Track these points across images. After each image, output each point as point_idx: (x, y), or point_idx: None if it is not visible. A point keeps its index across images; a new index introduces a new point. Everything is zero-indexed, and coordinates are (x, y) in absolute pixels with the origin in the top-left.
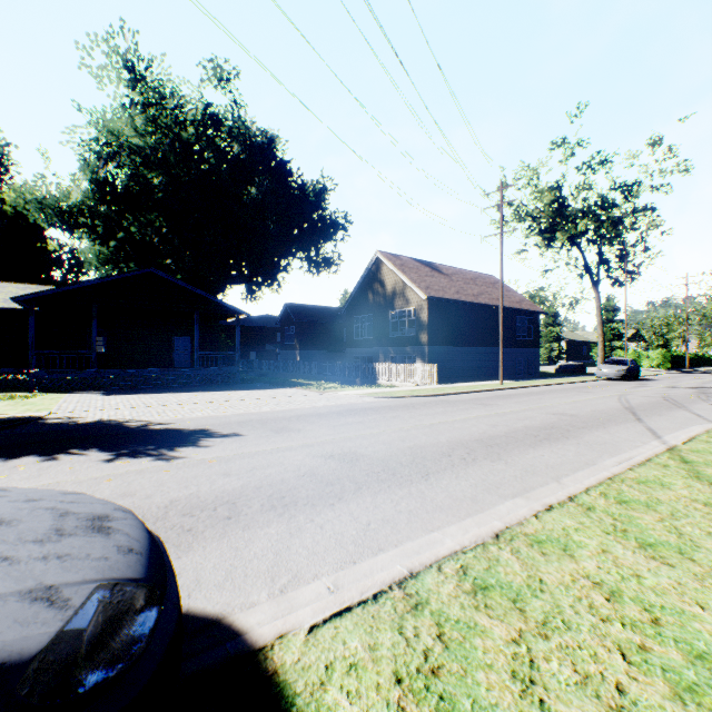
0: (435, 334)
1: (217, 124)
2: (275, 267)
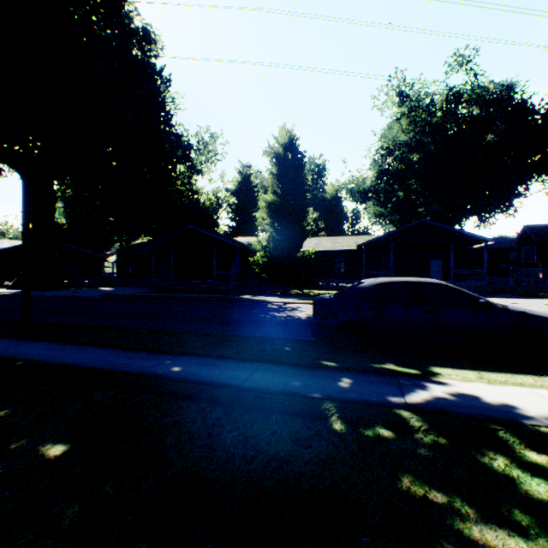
0: None
1: (457, 99)
2: (509, 195)
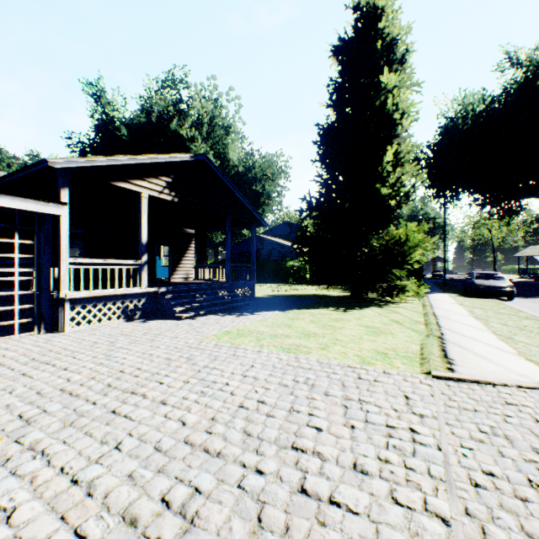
0: None
1: None
2: None
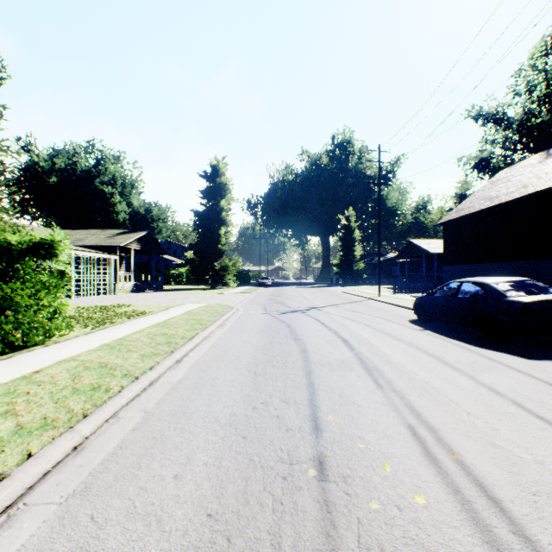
0: (448, 254)
1: None
2: None
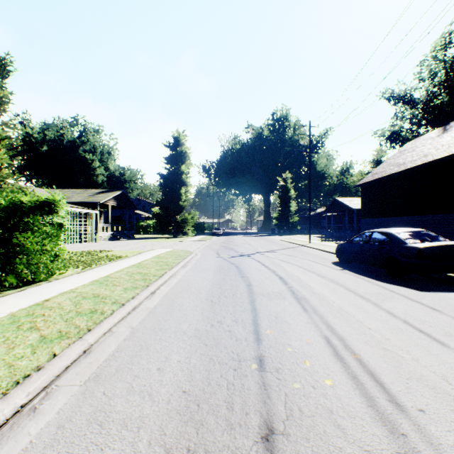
0: (365, 210)
1: (452, 67)
2: None
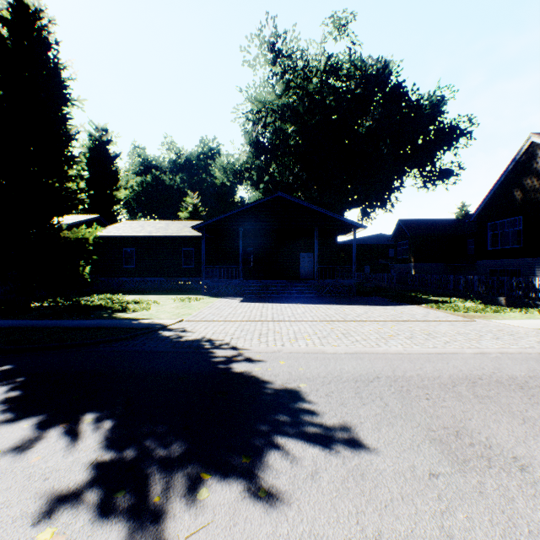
0: None
1: (336, 70)
2: (387, 188)
